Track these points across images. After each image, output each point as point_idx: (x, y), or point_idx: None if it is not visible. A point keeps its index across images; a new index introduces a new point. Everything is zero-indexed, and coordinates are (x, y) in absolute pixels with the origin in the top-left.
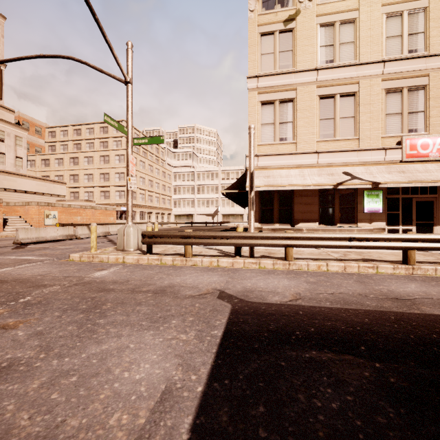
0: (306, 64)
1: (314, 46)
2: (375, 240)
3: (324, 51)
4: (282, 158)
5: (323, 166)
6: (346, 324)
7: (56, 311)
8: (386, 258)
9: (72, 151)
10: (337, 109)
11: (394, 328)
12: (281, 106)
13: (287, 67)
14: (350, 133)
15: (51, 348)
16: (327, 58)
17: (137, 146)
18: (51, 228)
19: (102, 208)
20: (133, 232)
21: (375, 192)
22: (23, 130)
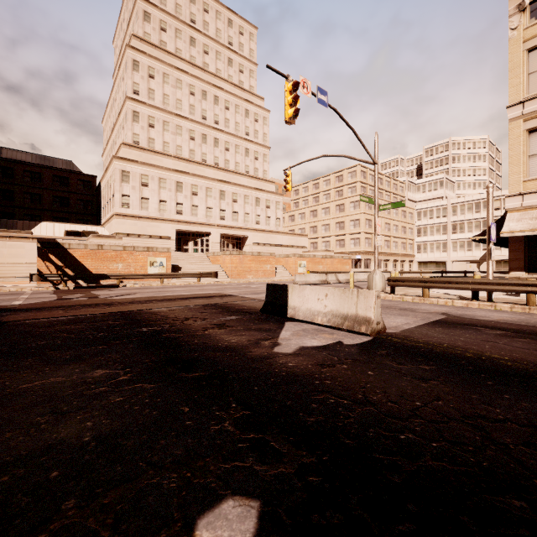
0: None
1: None
2: None
3: None
4: None
5: None
6: (519, 327)
7: None
8: None
9: (312, 205)
10: None
11: None
12: None
13: None
14: None
15: None
16: None
17: (372, 187)
18: (312, 275)
19: (339, 257)
20: (379, 277)
21: None
22: (280, 196)
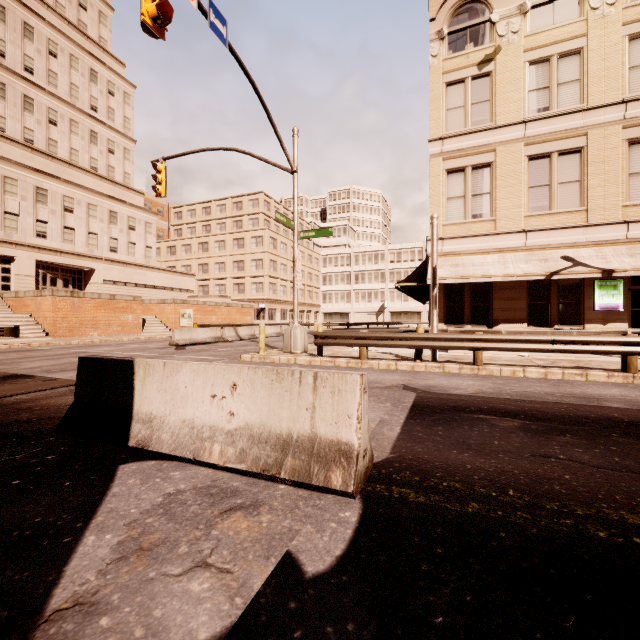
0: (509, 117)
1: (521, 91)
2: (584, 343)
3: (535, 97)
4: (475, 241)
5: (533, 249)
6: (517, 406)
7: None
8: (607, 367)
9: (201, 235)
10: (555, 172)
11: (559, 411)
12: (474, 173)
13: (482, 123)
14: (574, 202)
15: None
16: (540, 105)
17: (277, 223)
18: (201, 329)
19: (238, 305)
20: (300, 333)
21: (612, 282)
22: (152, 215)
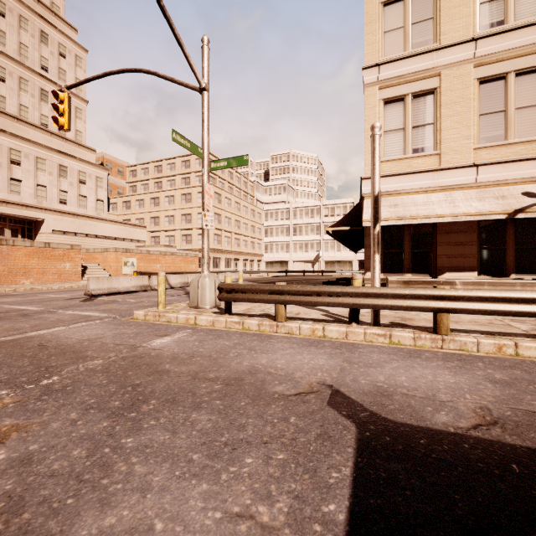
0: (456, 35)
1: (470, 5)
2: None
3: (487, 10)
4: (416, 178)
5: (486, 186)
6: None
7: (74, 410)
8: None
9: (153, 191)
10: (511, 96)
11: None
12: (415, 102)
13: (424, 44)
14: (535, 130)
15: (21, 507)
16: (493, 19)
17: (222, 180)
18: (124, 278)
19: (183, 254)
20: (209, 283)
21: None
22: (103, 171)
